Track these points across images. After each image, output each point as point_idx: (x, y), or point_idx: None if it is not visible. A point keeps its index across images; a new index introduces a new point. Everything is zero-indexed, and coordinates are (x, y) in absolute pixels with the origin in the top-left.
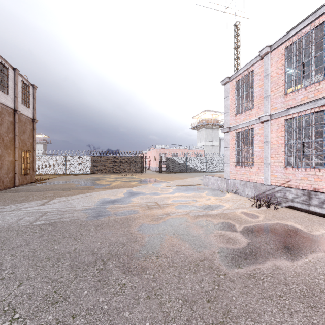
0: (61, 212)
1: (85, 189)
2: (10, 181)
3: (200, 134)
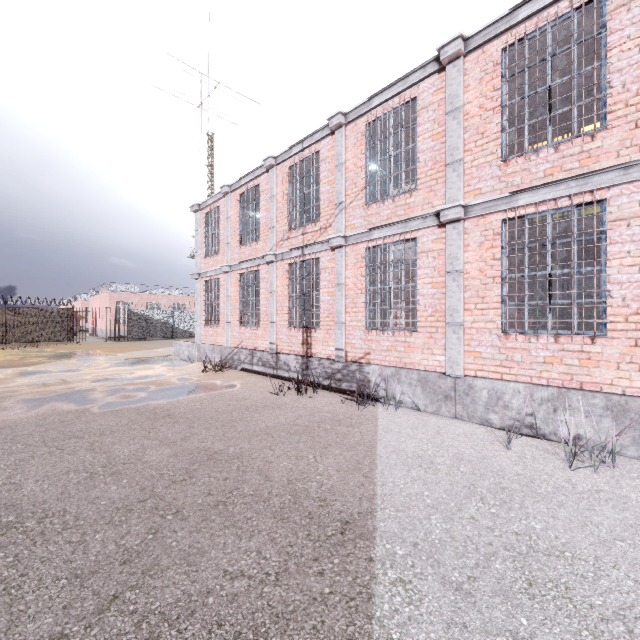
0: None
1: None
2: None
3: None
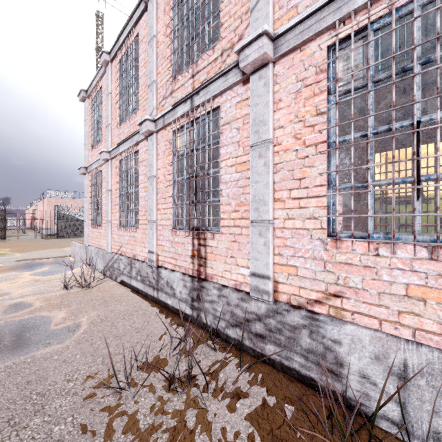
0: None
1: None
2: None
3: None
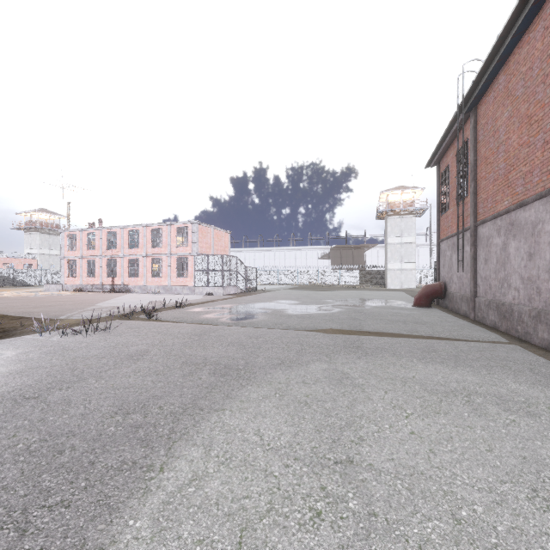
0: None
1: None
2: None
3: (30, 239)
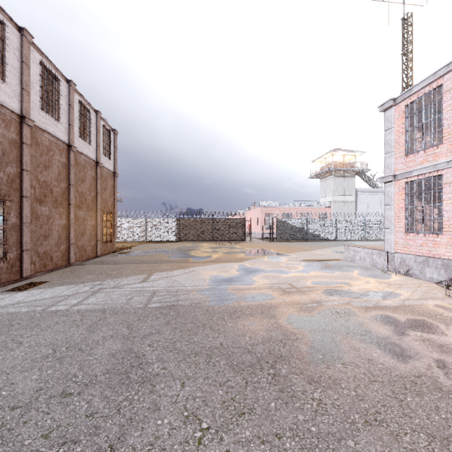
0: (172, 292)
1: (181, 262)
2: (92, 250)
3: (324, 185)
